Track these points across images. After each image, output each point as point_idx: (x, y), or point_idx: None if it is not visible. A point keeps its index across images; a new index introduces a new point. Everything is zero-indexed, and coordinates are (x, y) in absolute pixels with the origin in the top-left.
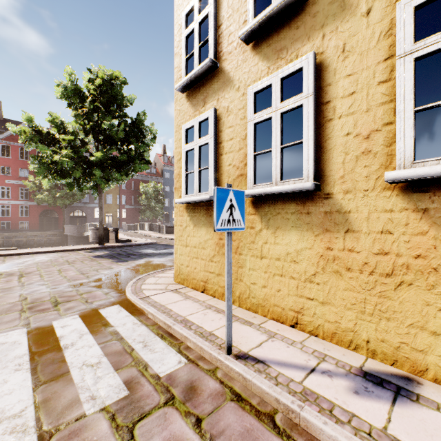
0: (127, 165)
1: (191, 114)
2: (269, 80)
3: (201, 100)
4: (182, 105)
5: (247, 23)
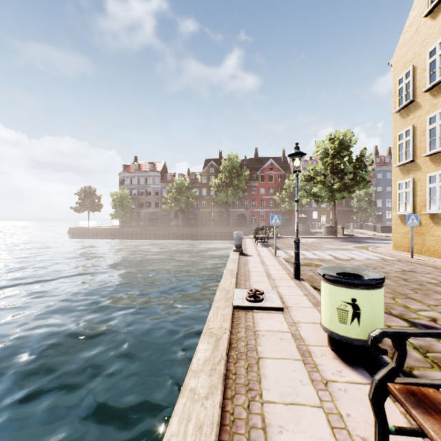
0: (354, 187)
1: (401, 177)
2: (434, 174)
3: (406, 172)
4: (396, 172)
5: (426, 150)
